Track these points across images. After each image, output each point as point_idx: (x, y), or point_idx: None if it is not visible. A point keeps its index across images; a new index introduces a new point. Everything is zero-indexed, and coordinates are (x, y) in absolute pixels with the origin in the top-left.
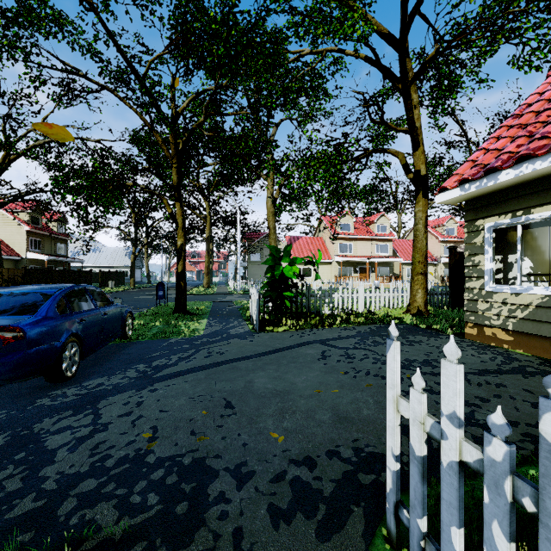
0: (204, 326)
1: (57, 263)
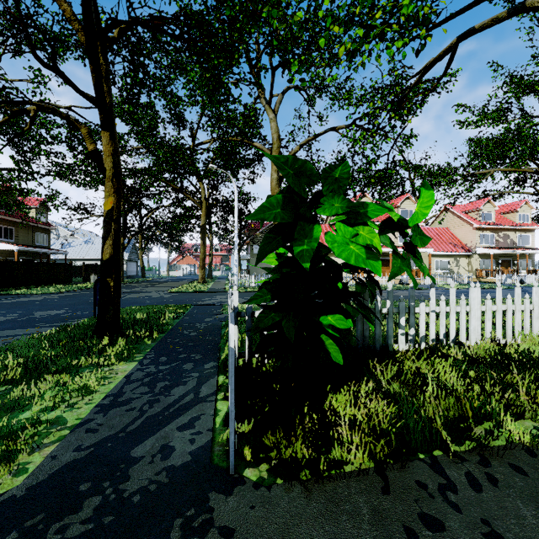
0: (92, 405)
1: (35, 255)
